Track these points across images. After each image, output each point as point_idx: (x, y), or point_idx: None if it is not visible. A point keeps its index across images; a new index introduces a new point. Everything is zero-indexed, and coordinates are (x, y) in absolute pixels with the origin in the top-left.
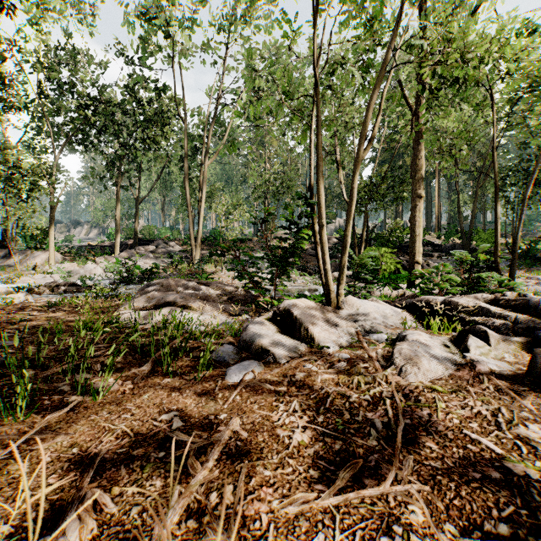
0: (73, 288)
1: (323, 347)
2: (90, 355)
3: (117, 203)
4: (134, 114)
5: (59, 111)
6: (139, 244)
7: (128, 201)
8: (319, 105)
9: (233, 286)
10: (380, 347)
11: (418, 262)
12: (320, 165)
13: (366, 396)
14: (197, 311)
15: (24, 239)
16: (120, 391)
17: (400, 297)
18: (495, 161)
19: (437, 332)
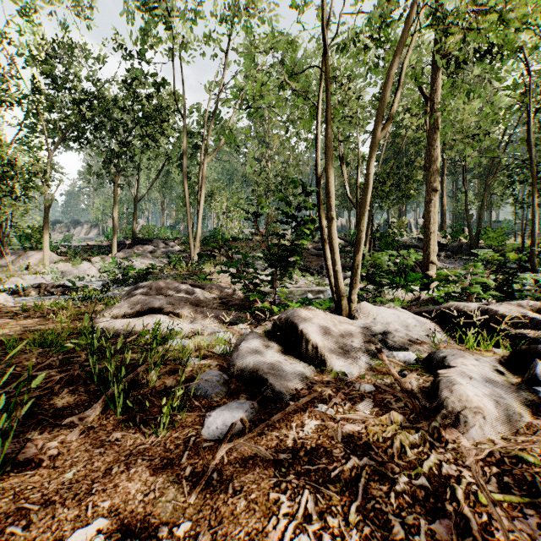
0: (61, 290)
1: (338, 373)
2: (23, 389)
3: (115, 201)
4: (132, 110)
5: (54, 106)
6: (138, 244)
7: (128, 200)
8: (328, 76)
9: (230, 288)
10: (414, 374)
11: (432, 262)
12: (329, 147)
13: (421, 480)
14: (186, 319)
15: (19, 239)
16: (34, 462)
17: (414, 300)
18: (531, 145)
19: (474, 348)
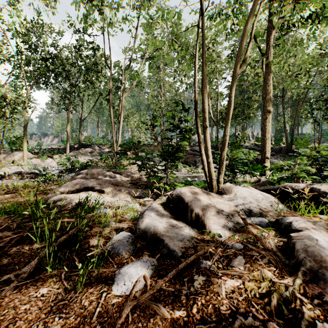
0: (32, 175)
1: (214, 234)
2: None
3: (68, 121)
4: (78, 65)
5: (30, 62)
6: (82, 147)
7: (76, 121)
8: (204, 31)
9: (138, 174)
10: (271, 235)
11: (267, 157)
12: (204, 78)
13: None
14: (108, 194)
15: (8, 144)
16: None
17: (256, 182)
18: None
19: (304, 214)
